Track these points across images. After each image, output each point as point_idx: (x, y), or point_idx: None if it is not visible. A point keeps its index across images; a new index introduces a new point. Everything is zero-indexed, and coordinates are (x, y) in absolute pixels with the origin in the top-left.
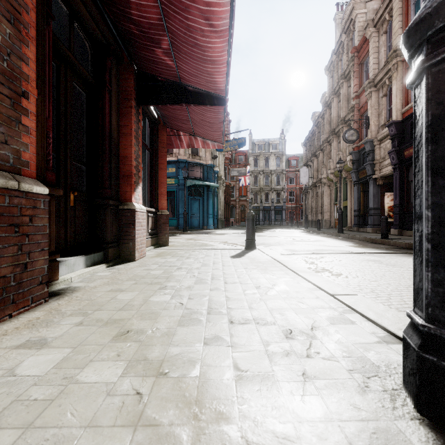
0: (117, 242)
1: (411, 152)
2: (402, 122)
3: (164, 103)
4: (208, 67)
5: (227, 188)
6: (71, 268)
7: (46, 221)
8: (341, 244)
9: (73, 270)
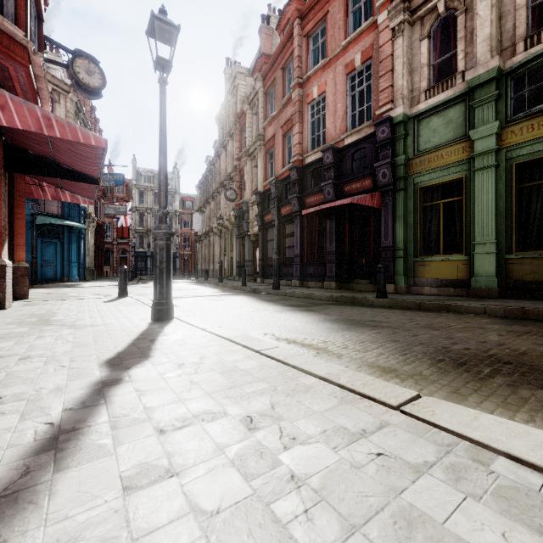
0: None
1: (268, 219)
2: (264, 193)
3: (37, 174)
4: (85, 165)
5: (99, 227)
6: None
7: None
8: (208, 291)
9: None
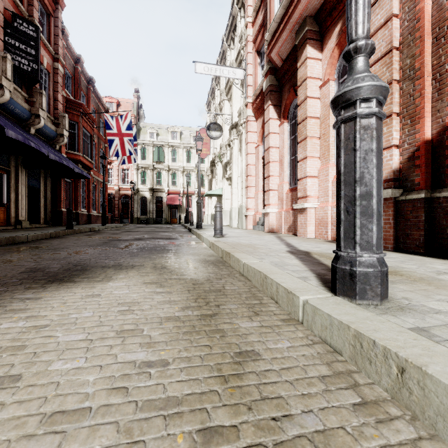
0: None
1: None
2: None
3: None
4: None
5: None
6: None
7: None
8: None
9: None
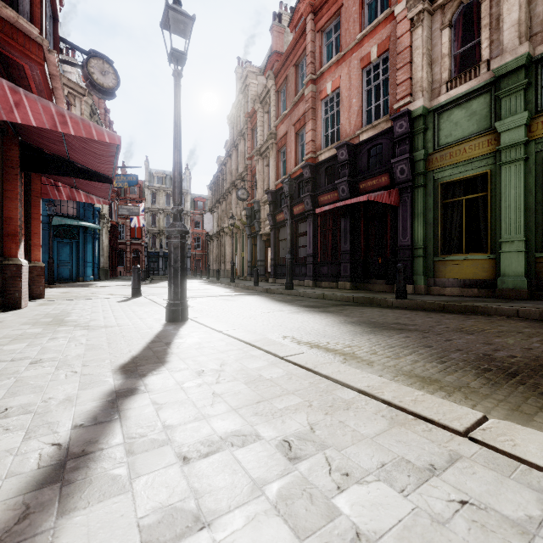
0: (3, 293)
1: (280, 218)
2: (276, 192)
3: (52, 173)
4: (99, 164)
5: (112, 228)
6: None
7: None
8: (220, 291)
9: None
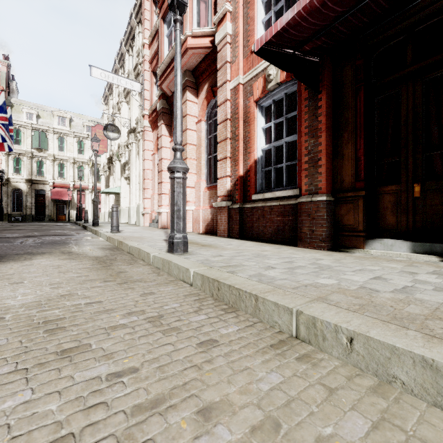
0: None
1: None
2: None
3: None
4: None
5: None
6: (389, 247)
7: (324, 212)
8: None
9: (391, 250)
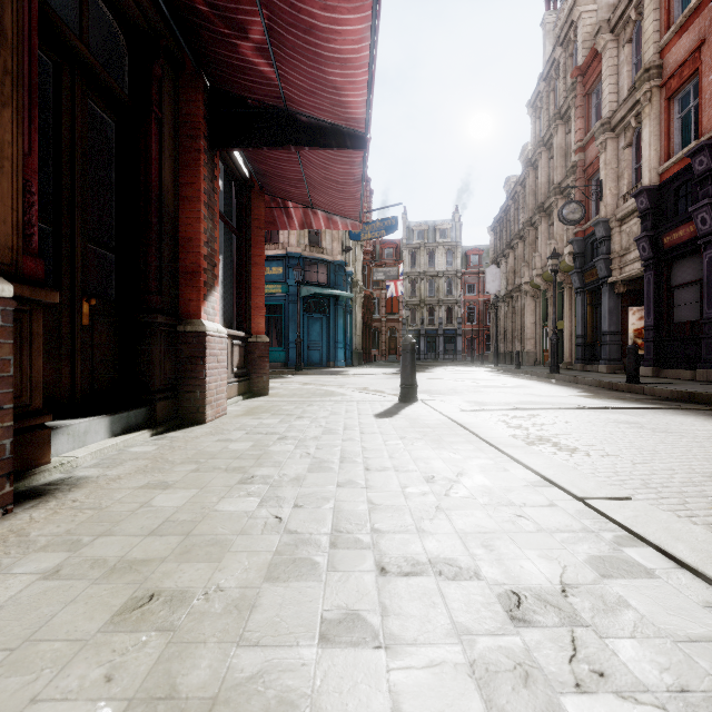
0: (174, 390)
1: (675, 238)
2: (660, 188)
3: (257, 144)
4: (335, 73)
5: (366, 300)
6: (81, 438)
7: (7, 351)
8: (560, 392)
9: (84, 443)
